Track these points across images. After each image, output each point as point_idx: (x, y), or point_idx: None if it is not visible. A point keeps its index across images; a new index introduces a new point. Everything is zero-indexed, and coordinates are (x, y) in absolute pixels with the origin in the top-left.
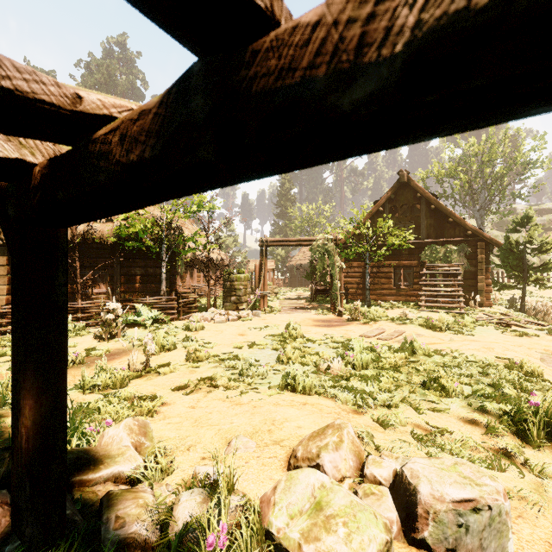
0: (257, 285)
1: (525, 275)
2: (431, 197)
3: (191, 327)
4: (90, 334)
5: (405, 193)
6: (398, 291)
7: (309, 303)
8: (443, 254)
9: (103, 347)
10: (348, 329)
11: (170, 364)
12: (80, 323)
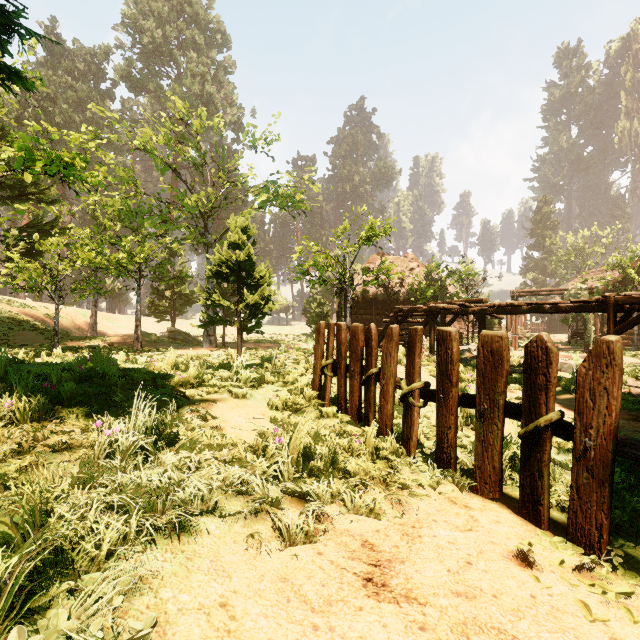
0: (508, 328)
1: None
2: None
3: None
4: None
5: None
6: None
7: (564, 346)
8: None
9: None
10: None
11: None
12: None
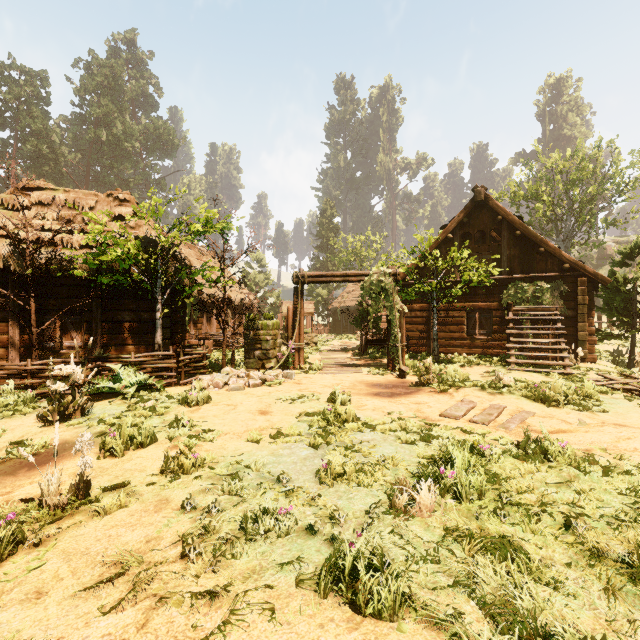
0: (290, 334)
1: (635, 321)
2: (516, 221)
3: (189, 399)
4: (38, 411)
5: (481, 216)
6: (473, 341)
7: (358, 356)
8: (532, 294)
9: (37, 440)
10: (418, 400)
11: (129, 482)
12: (28, 394)
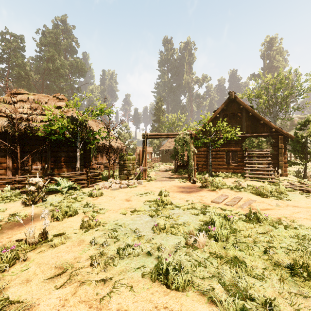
0: (141, 163)
1: (307, 156)
2: (249, 108)
3: (93, 194)
4: (21, 199)
5: (233, 106)
6: (228, 166)
7: (173, 173)
8: (257, 143)
9: (22, 213)
10: (201, 194)
11: (65, 232)
12: (16, 191)
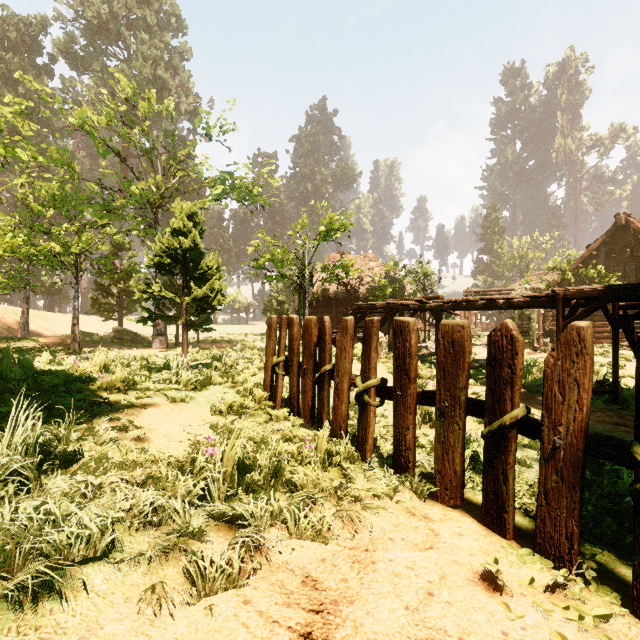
0: None
1: None
2: None
3: None
4: None
5: (625, 235)
6: None
7: None
8: None
9: None
10: (533, 355)
11: None
12: None
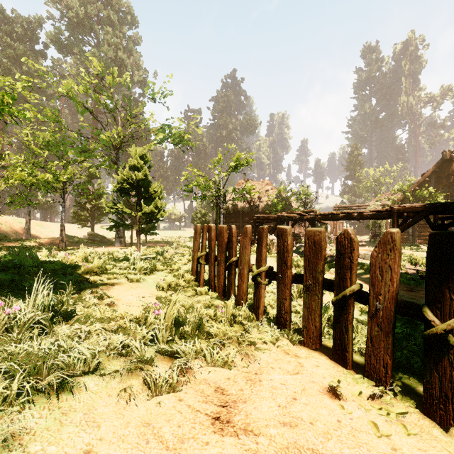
0: (331, 231)
1: None
2: None
3: None
4: None
5: (450, 166)
6: None
7: (367, 243)
8: None
9: None
10: None
11: None
12: None
